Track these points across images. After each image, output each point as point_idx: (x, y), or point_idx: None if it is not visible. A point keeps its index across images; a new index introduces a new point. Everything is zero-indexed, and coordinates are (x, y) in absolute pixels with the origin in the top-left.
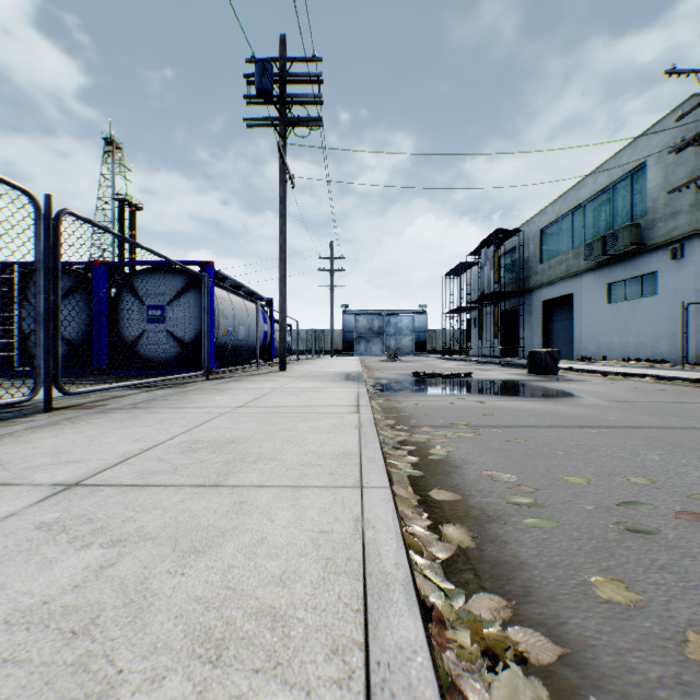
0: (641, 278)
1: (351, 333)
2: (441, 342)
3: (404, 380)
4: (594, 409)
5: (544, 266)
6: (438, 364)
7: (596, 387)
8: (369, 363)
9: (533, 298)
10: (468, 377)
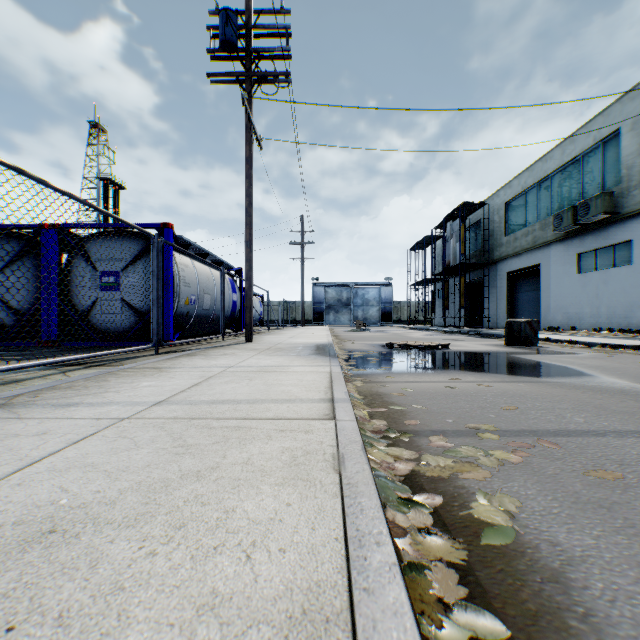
0: (613, 247)
1: (321, 303)
2: (406, 313)
3: (378, 352)
4: (638, 397)
5: (509, 238)
6: (406, 334)
7: (597, 362)
8: (338, 333)
9: (497, 269)
10: (446, 349)
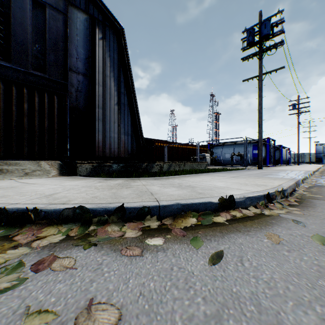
0: None
1: (320, 154)
2: None
3: None
4: None
5: None
6: None
7: None
8: None
9: None
10: None
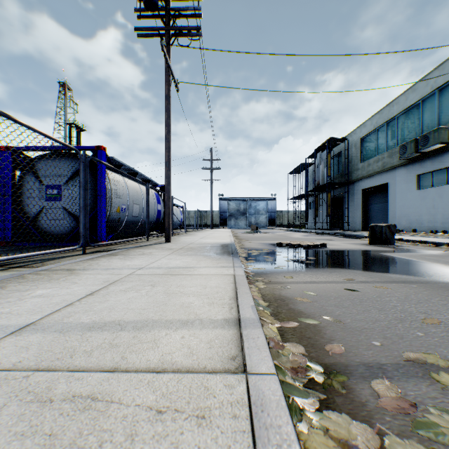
0: (447, 169)
1: (225, 213)
2: (286, 219)
3: (271, 250)
4: None
5: (364, 164)
6: (289, 235)
7: None
8: (238, 234)
9: (355, 187)
10: (324, 248)
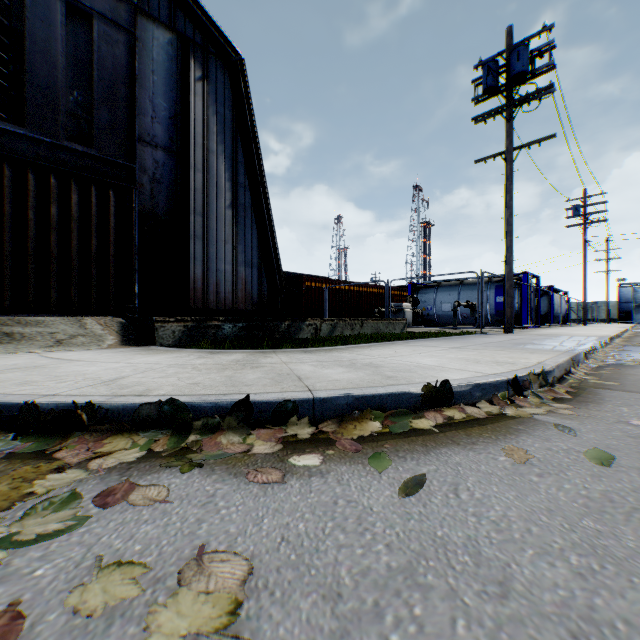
0: None
1: (627, 303)
2: None
3: None
4: None
5: None
6: None
7: None
8: None
9: None
10: None
